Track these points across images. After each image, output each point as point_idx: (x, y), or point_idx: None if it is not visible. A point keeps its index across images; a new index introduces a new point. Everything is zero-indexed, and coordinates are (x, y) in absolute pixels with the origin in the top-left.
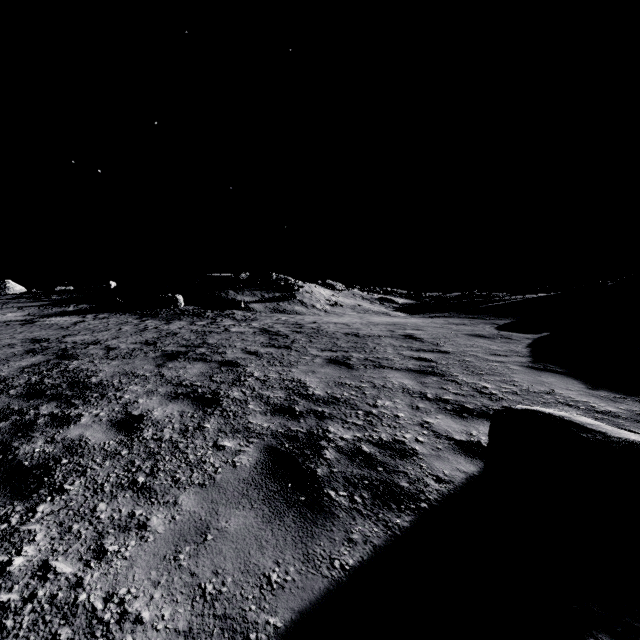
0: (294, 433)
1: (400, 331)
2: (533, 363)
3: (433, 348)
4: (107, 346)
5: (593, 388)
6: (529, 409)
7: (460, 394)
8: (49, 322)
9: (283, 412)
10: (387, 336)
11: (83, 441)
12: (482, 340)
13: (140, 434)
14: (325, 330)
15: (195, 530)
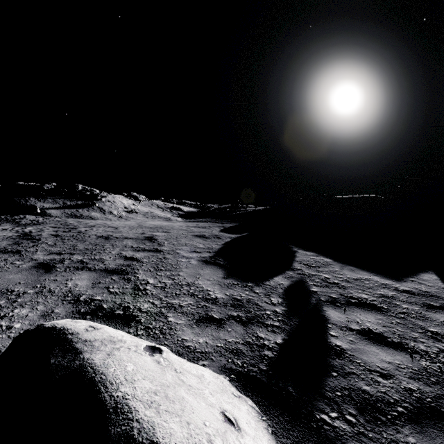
0: None
1: (149, 233)
2: (211, 257)
3: (154, 248)
4: None
5: (227, 277)
6: (54, 326)
7: (115, 293)
8: None
9: None
10: (132, 238)
11: None
12: (199, 240)
13: None
14: (86, 233)
15: None
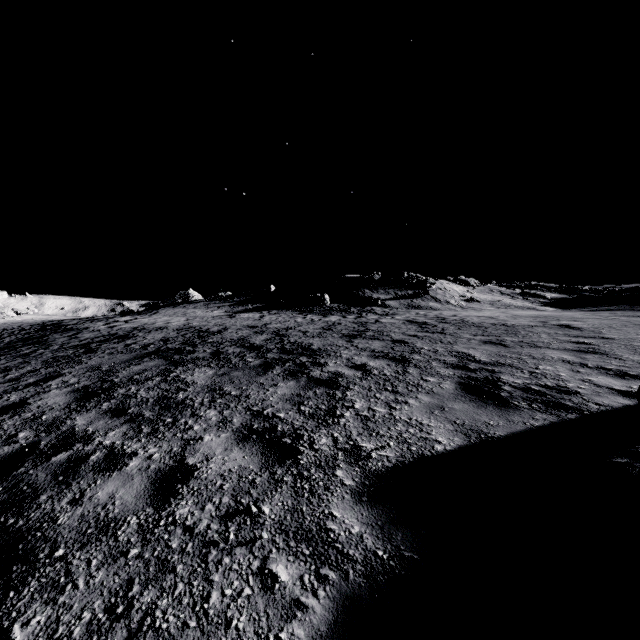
0: (475, 378)
1: (553, 322)
2: None
3: (594, 335)
4: (300, 330)
5: None
6: None
7: (623, 366)
8: (244, 316)
9: (460, 368)
10: (539, 326)
11: (341, 373)
12: None
13: (370, 372)
14: (470, 321)
15: (436, 406)
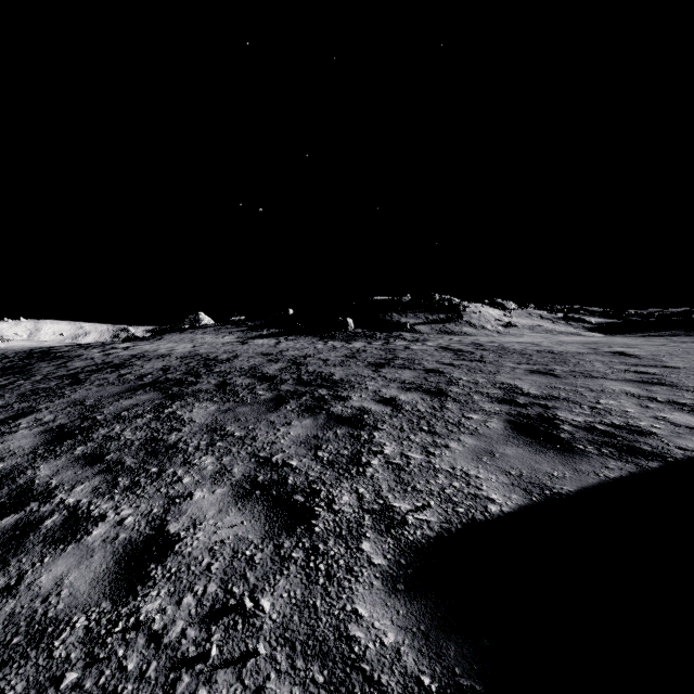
0: (526, 415)
1: (605, 348)
2: None
3: (655, 363)
4: (319, 358)
5: None
6: None
7: None
8: (258, 342)
9: (508, 402)
10: (590, 353)
11: (366, 408)
12: None
13: (402, 407)
14: (511, 348)
15: (484, 451)
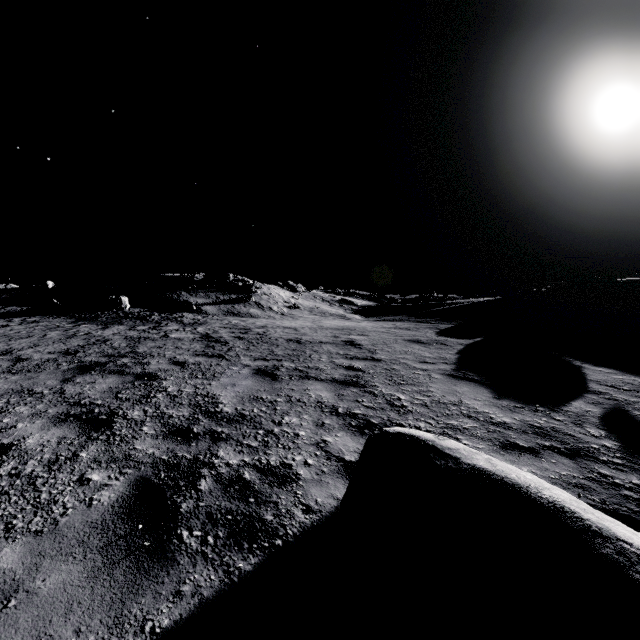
0: (178, 460)
1: (344, 337)
2: (455, 371)
3: (368, 355)
4: (17, 357)
5: (499, 397)
6: (401, 432)
7: (371, 407)
8: None
9: (178, 434)
10: (328, 342)
11: None
12: (418, 346)
13: None
14: (269, 336)
15: None
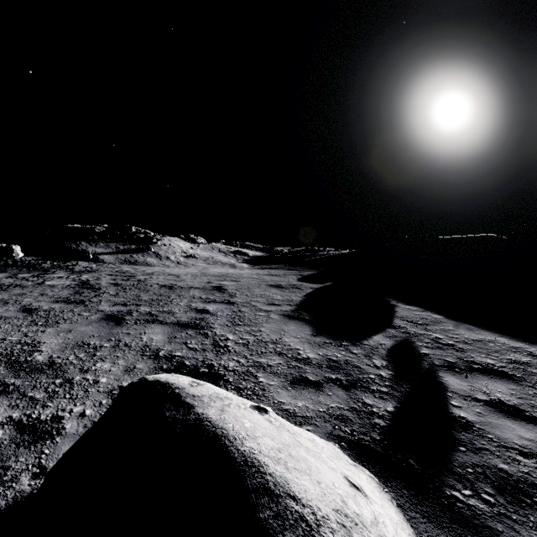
0: None
1: (216, 282)
2: (293, 311)
3: (225, 299)
4: None
5: (316, 334)
6: (158, 380)
7: (194, 349)
8: None
9: None
10: (198, 288)
11: None
12: (275, 290)
13: None
14: (147, 282)
15: None
